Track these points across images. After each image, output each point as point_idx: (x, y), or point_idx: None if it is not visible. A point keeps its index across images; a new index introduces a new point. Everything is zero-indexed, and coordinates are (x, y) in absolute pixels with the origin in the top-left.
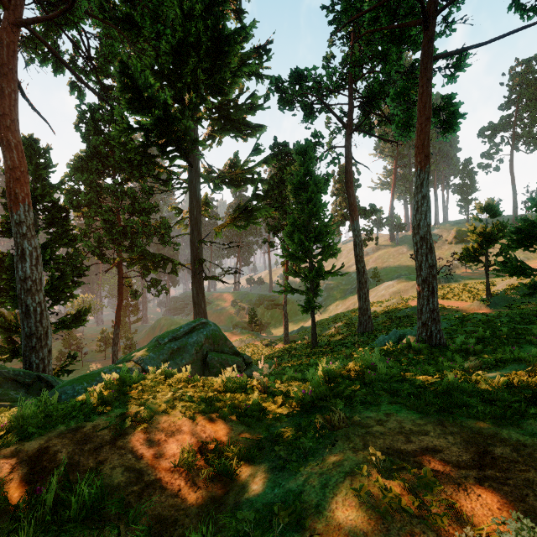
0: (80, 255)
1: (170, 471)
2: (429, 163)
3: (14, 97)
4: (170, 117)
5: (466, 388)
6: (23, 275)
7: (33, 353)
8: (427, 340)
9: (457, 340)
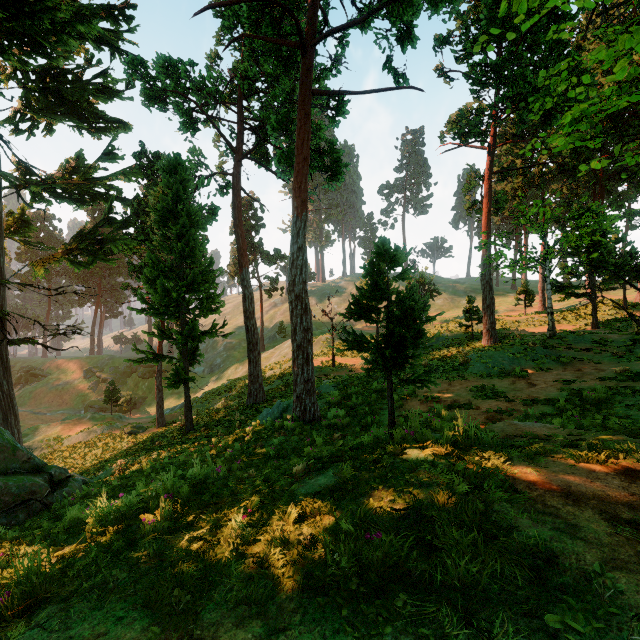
0: None
1: None
2: (306, 210)
3: None
4: None
5: (248, 535)
6: None
7: None
8: (301, 415)
9: (328, 413)
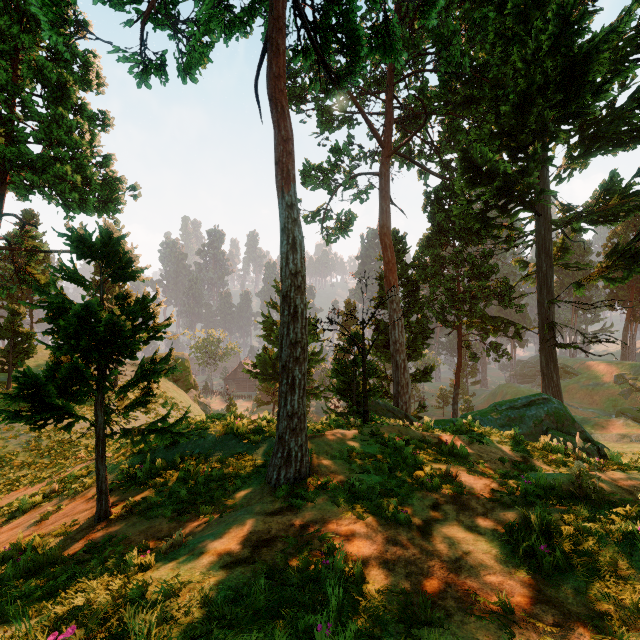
0: (426, 320)
1: (495, 461)
2: None
3: (388, 211)
4: (510, 182)
5: None
6: (394, 339)
7: (400, 397)
8: None
9: None
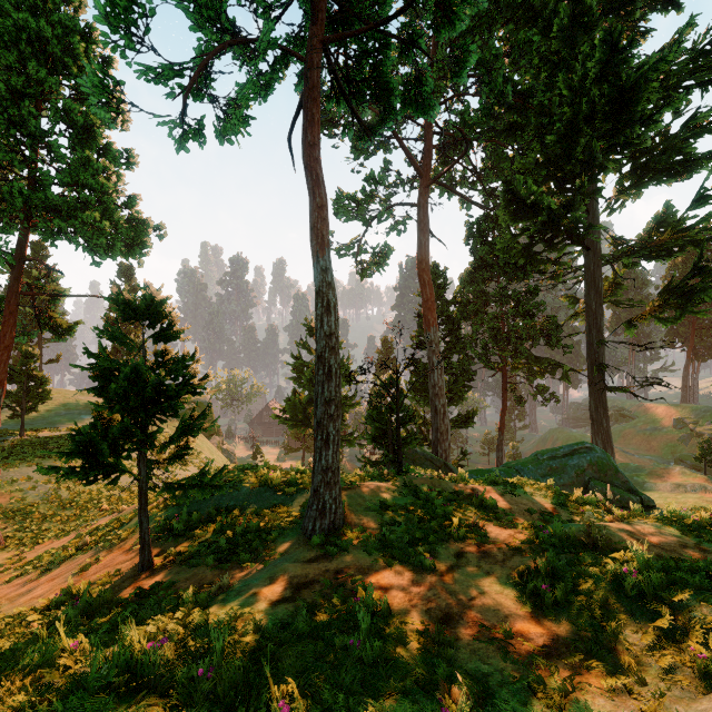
0: (468, 361)
1: (524, 512)
2: None
3: (426, 244)
4: (555, 216)
5: None
6: (433, 383)
7: (439, 444)
8: None
9: None
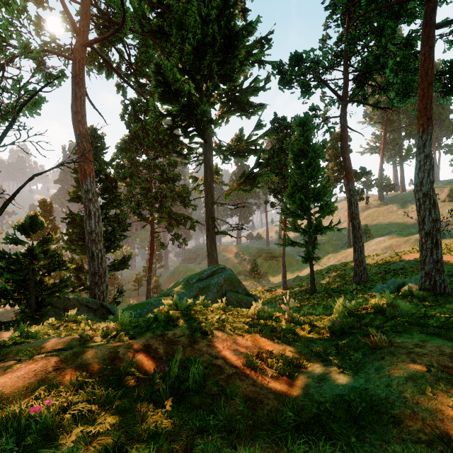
0: (124, 215)
1: (242, 369)
2: (431, 124)
3: (83, 99)
4: (192, 103)
5: None
6: (89, 229)
7: (97, 287)
8: (431, 288)
9: None
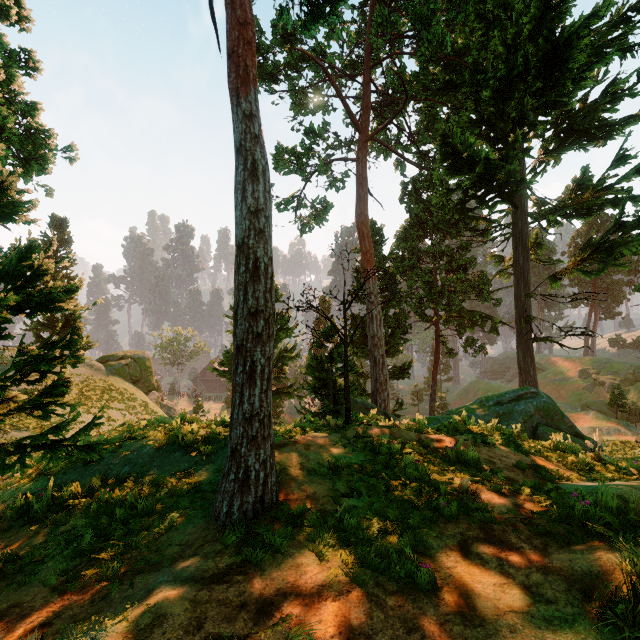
0: (404, 315)
1: (512, 468)
2: None
3: (365, 198)
4: (491, 168)
5: None
6: (372, 333)
7: (378, 394)
8: None
9: None
